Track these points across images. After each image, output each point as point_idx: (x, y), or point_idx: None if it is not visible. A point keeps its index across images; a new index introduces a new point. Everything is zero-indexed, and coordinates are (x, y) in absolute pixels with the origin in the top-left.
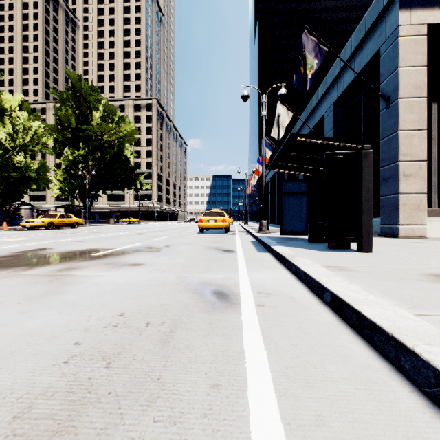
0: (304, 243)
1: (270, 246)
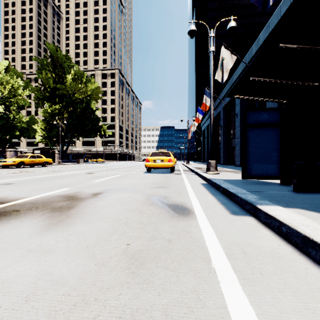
0: (293, 193)
1: (255, 206)
